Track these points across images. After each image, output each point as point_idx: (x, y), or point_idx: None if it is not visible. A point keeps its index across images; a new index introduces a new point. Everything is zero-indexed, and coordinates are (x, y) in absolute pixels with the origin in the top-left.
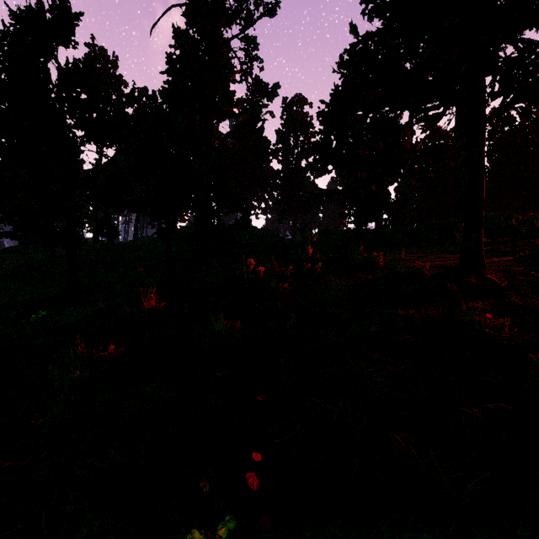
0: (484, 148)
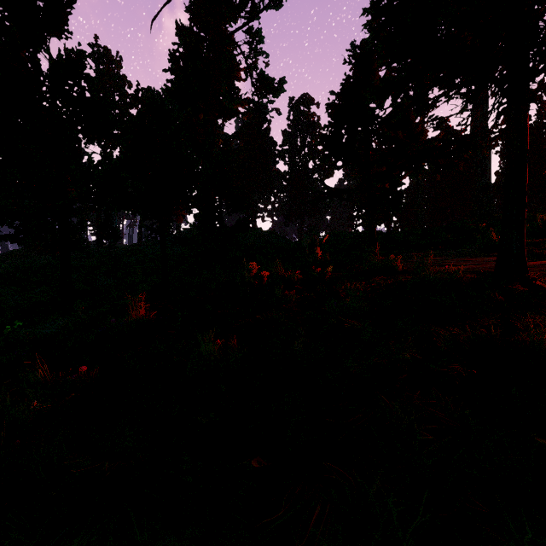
0: (527, 131)
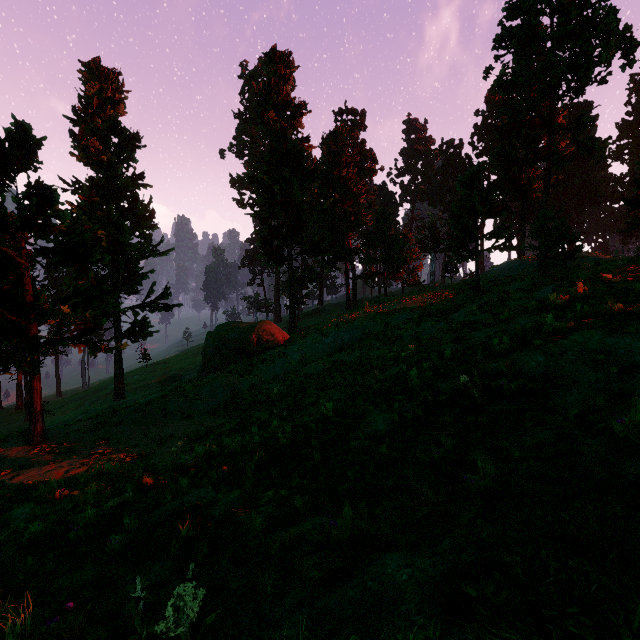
0: None
